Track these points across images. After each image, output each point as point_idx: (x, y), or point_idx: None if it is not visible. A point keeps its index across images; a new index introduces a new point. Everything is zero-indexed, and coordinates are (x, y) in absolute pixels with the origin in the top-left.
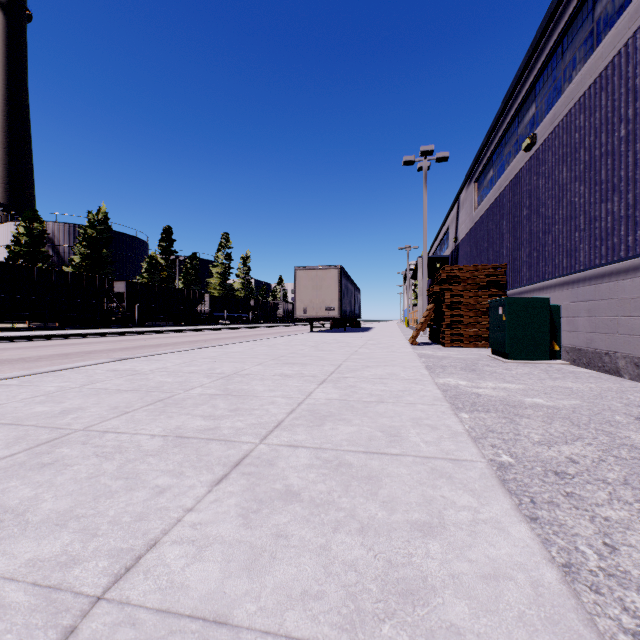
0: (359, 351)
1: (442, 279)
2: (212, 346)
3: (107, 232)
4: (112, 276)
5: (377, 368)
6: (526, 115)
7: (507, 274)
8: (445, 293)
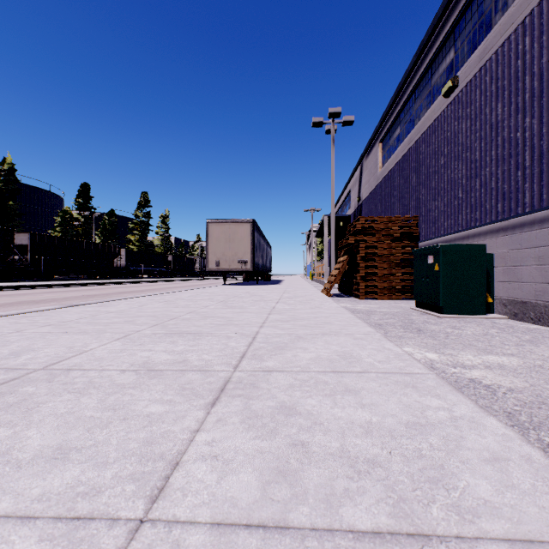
0: (277, 307)
1: (357, 230)
2: (91, 303)
3: (13, 184)
4: (20, 229)
5: (315, 341)
6: (442, 63)
7: (419, 226)
8: (360, 244)
